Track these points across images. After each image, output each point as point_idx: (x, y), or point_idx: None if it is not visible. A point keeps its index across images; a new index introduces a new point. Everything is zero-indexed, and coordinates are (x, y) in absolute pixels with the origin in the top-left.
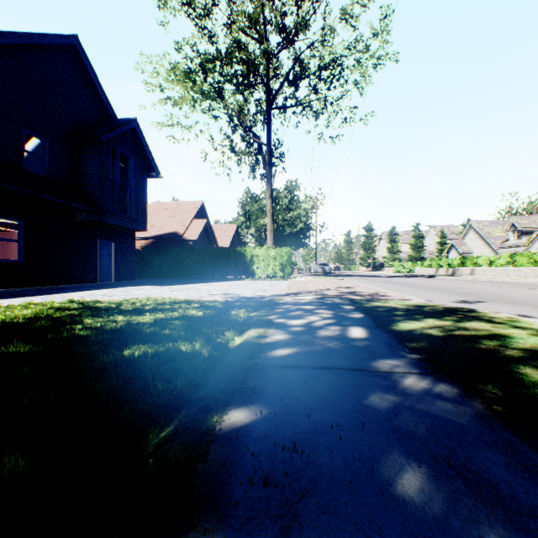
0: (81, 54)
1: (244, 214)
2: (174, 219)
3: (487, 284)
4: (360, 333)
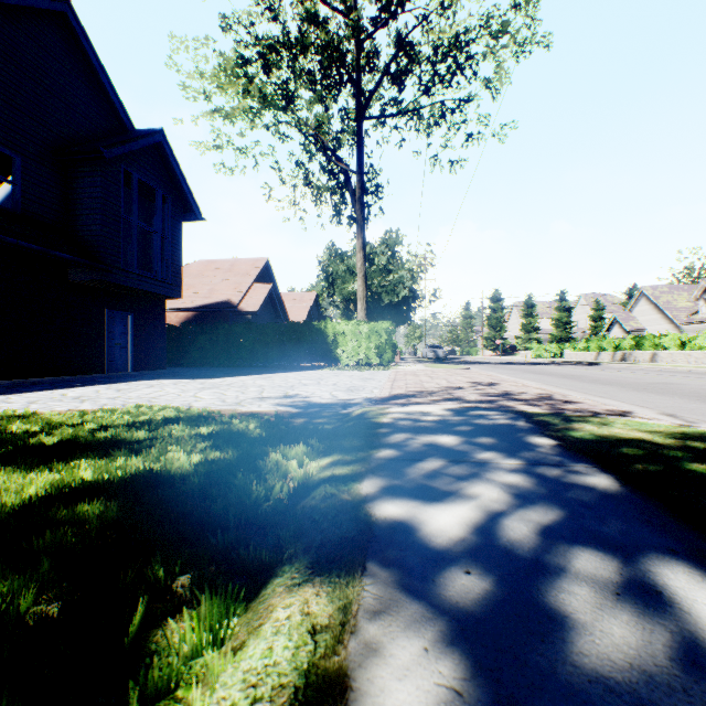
0: (75, 27)
1: (325, 278)
2: (226, 283)
3: (704, 377)
4: None
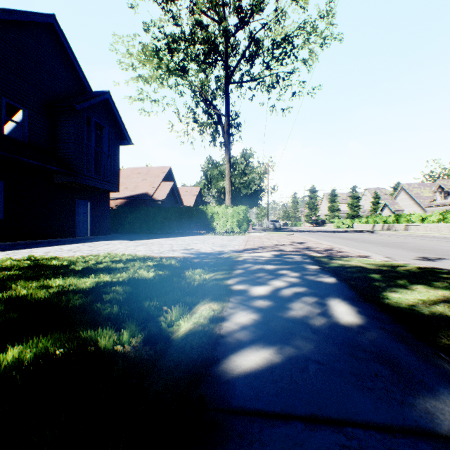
0: (58, 32)
1: (206, 178)
2: (145, 182)
3: (428, 239)
4: (348, 312)
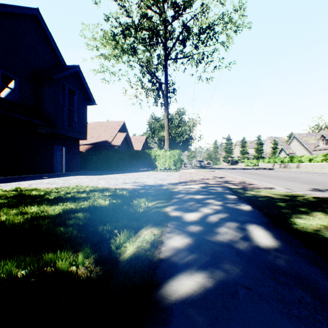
0: (41, 21)
1: (150, 130)
2: (106, 132)
3: (315, 174)
4: (265, 236)
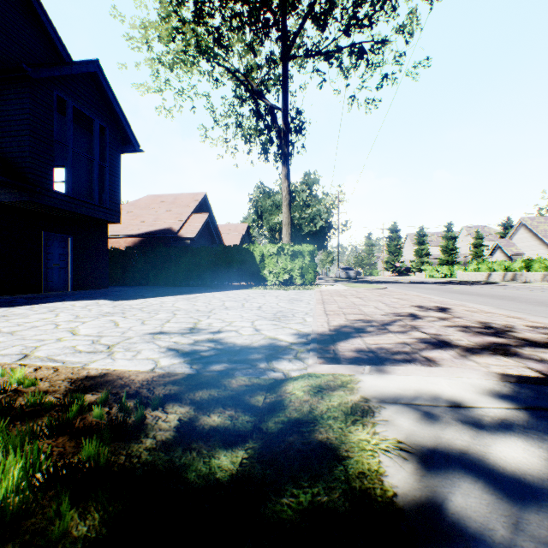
0: None
1: (255, 211)
2: (169, 214)
3: None
4: None
